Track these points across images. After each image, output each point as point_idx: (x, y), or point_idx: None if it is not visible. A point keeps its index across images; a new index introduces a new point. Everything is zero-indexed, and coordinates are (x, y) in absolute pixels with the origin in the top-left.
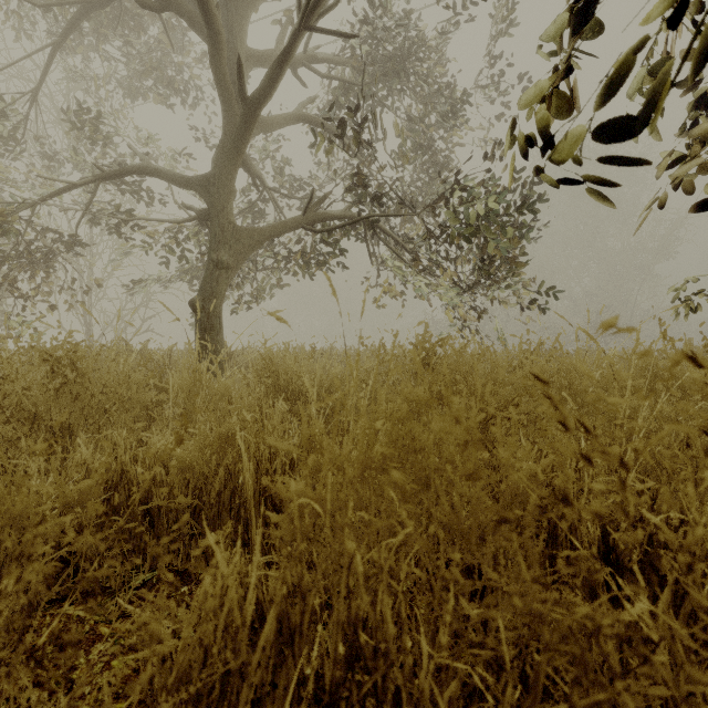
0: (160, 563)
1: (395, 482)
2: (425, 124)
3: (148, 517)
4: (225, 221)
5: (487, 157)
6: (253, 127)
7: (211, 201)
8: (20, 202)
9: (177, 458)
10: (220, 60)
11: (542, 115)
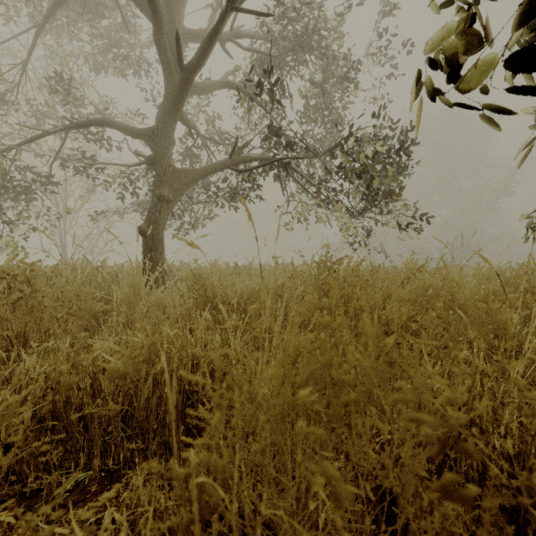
0: (94, 463)
1: (328, 477)
2: (323, 89)
3: (83, 421)
4: (166, 164)
5: (374, 113)
6: (188, 89)
7: (155, 149)
8: (5, 150)
9: (107, 369)
10: (162, 35)
11: (449, 48)
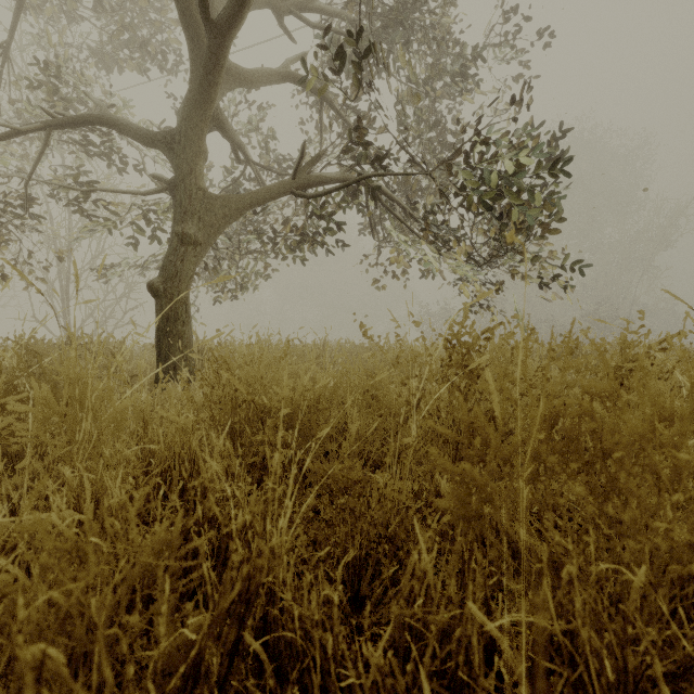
0: None
1: None
2: (430, 87)
3: None
4: (192, 187)
5: (516, 103)
6: (224, 65)
7: (176, 162)
8: None
9: None
10: None
11: None
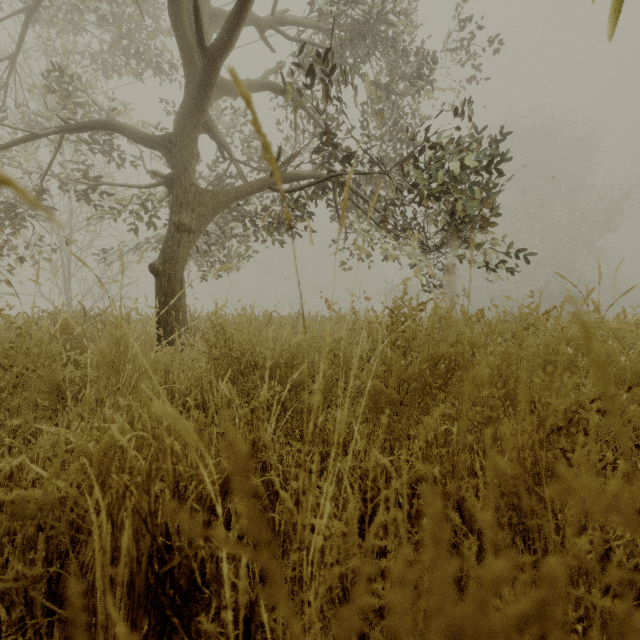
0: None
1: None
2: (390, 93)
3: None
4: (187, 183)
5: (459, 114)
6: (215, 82)
7: (173, 162)
8: None
9: (7, 502)
10: (180, 11)
11: None
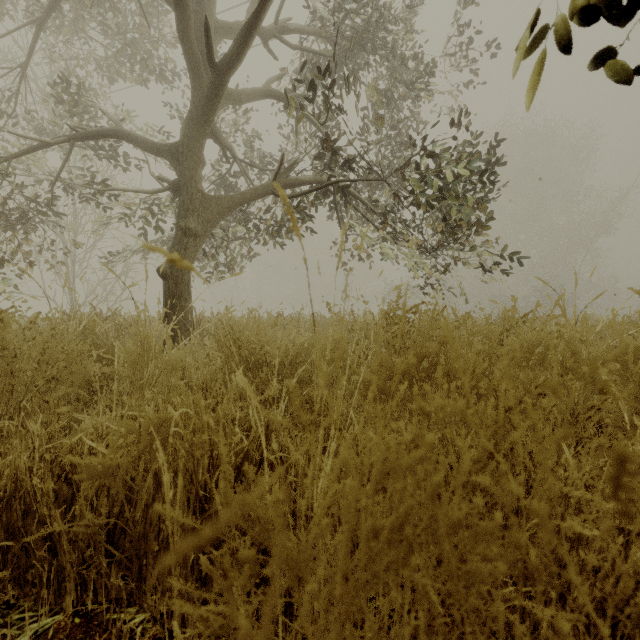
0: (65, 602)
1: None
2: (389, 99)
3: (49, 540)
4: (193, 190)
5: (453, 125)
6: (220, 94)
7: (180, 170)
8: None
9: (82, 465)
10: (187, 27)
11: None
